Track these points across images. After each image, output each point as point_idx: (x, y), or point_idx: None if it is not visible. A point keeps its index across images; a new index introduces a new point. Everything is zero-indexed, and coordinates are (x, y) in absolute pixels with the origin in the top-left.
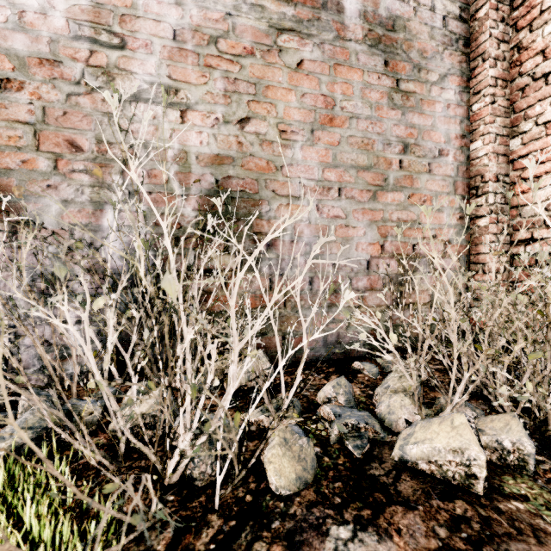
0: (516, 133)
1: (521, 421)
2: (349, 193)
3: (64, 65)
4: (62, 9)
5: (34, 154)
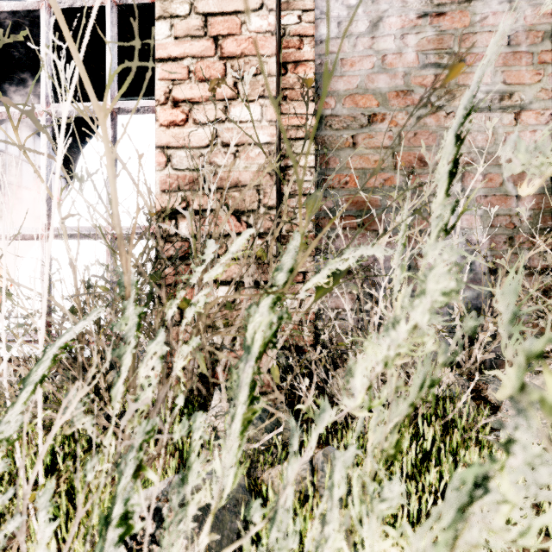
0: None
1: None
2: None
3: (414, 92)
4: (413, 44)
5: (392, 173)
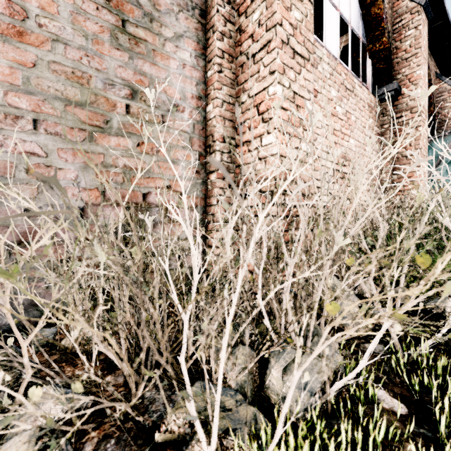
0: (239, 102)
1: (41, 442)
2: (53, 128)
3: None
4: None
5: None
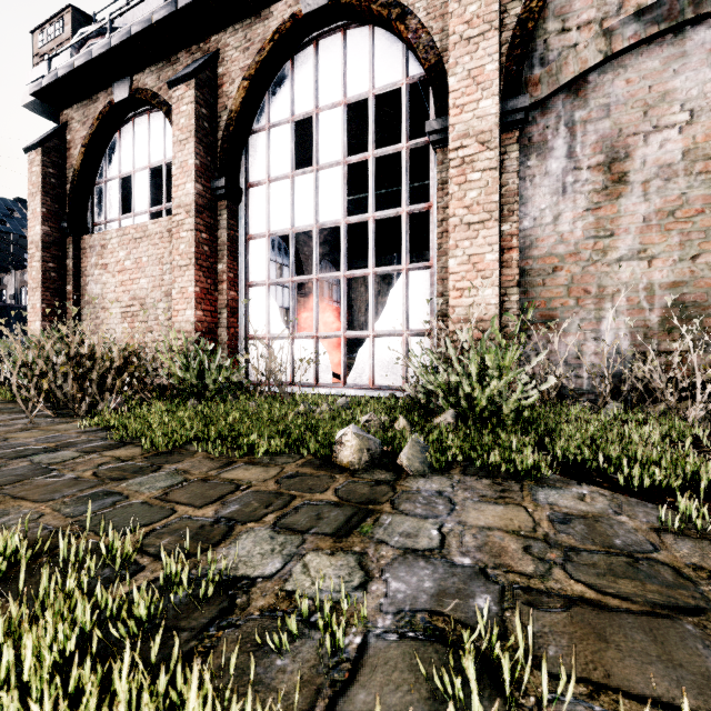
0: None
1: None
2: None
3: (581, 253)
4: (580, 227)
5: (567, 299)
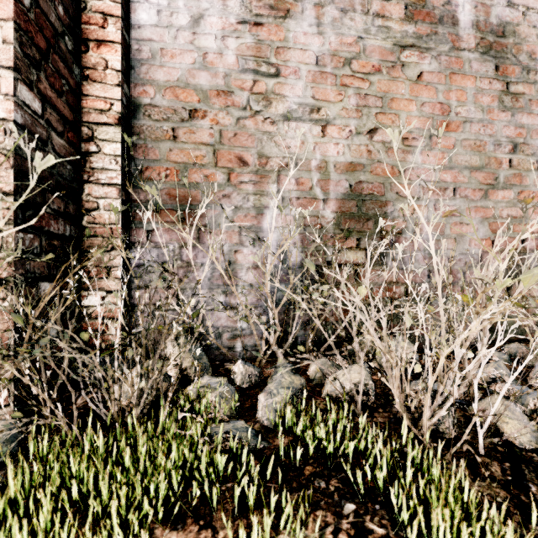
0: None
1: None
2: (463, 192)
3: (234, 94)
4: (233, 48)
5: (214, 169)
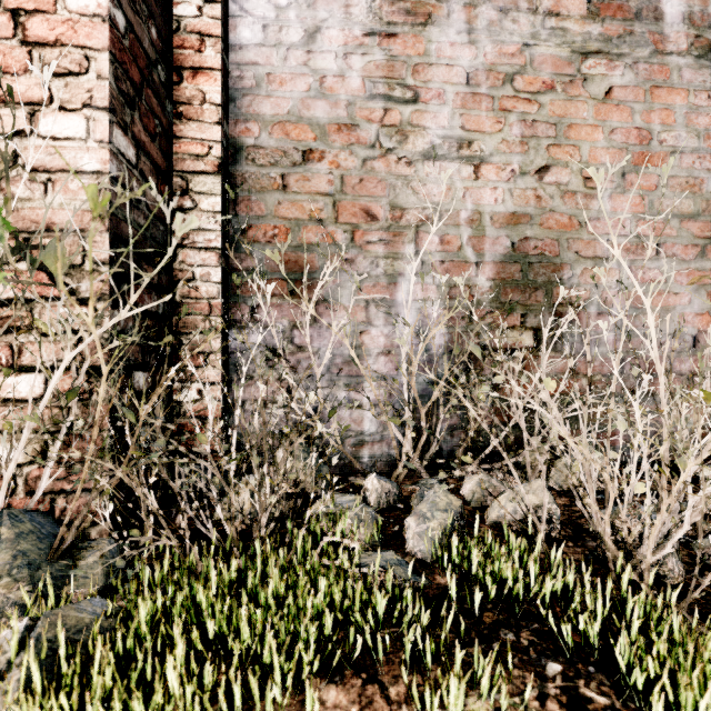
0: None
1: None
2: (670, 250)
3: (360, 128)
4: (358, 68)
5: (333, 227)
